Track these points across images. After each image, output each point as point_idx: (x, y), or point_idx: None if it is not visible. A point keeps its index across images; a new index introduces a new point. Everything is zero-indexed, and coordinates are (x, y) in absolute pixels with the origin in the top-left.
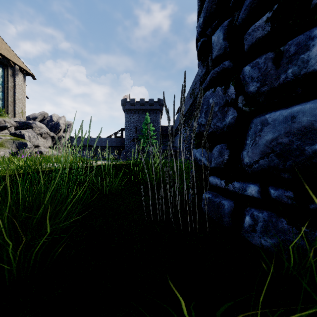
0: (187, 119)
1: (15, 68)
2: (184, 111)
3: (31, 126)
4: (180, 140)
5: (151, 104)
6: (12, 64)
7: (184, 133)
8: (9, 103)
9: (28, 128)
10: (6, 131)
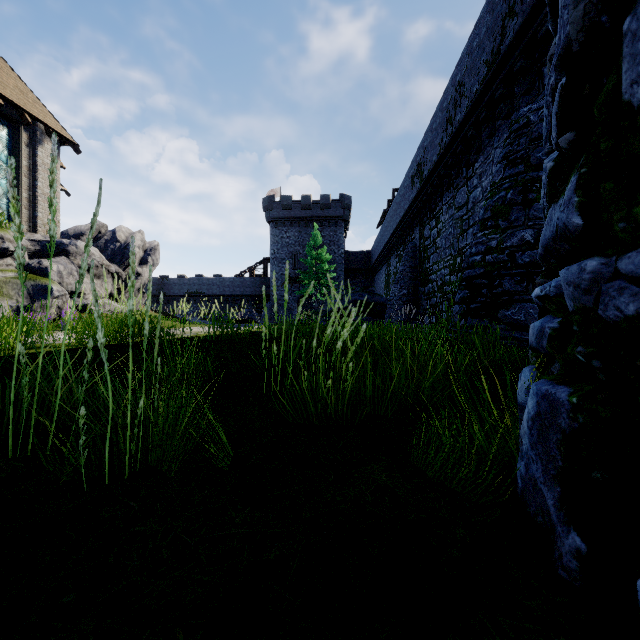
0: (405, 233)
1: (36, 129)
2: (397, 217)
3: (66, 251)
4: (386, 282)
5: (326, 206)
6: (29, 118)
7: (398, 265)
8: (22, 202)
9: (60, 255)
10: (8, 260)
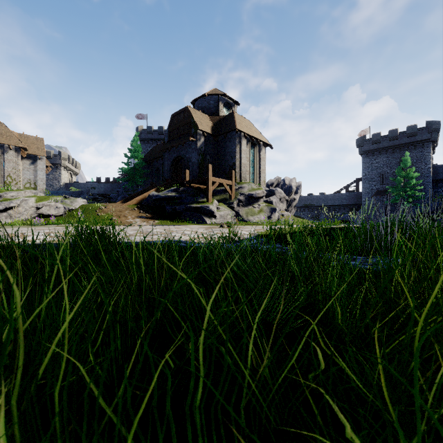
0: None
1: (260, 144)
2: None
3: (274, 193)
4: None
5: (412, 134)
6: (259, 142)
7: None
8: (257, 175)
9: (272, 195)
10: (261, 199)
